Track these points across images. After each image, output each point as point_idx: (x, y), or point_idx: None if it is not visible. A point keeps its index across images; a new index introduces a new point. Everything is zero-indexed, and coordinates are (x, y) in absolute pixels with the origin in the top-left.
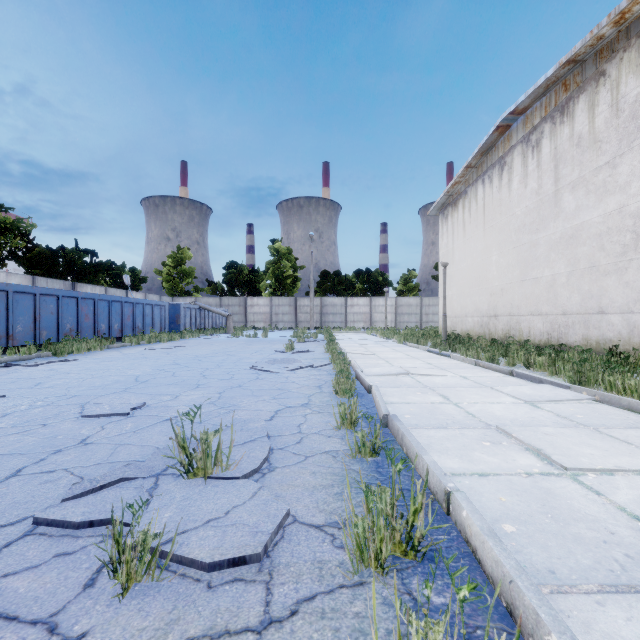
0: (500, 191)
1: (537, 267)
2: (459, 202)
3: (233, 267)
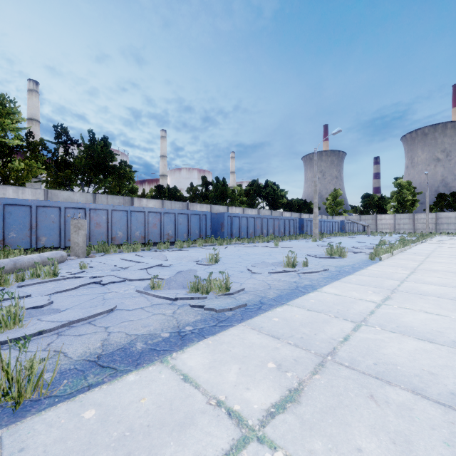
0: None
1: None
2: None
3: (367, 196)
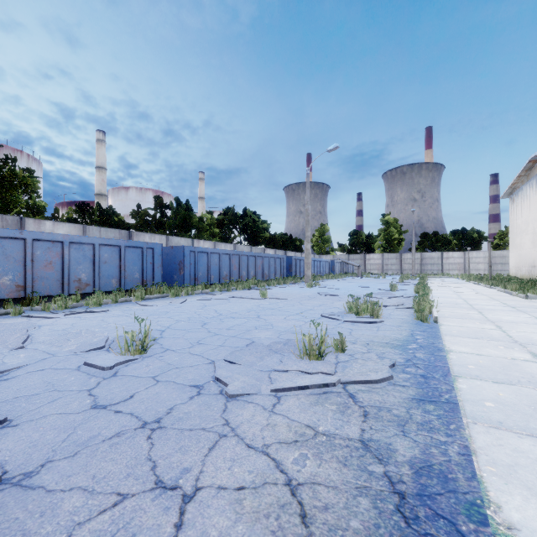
0: (535, 194)
1: None
2: (519, 194)
3: (354, 234)
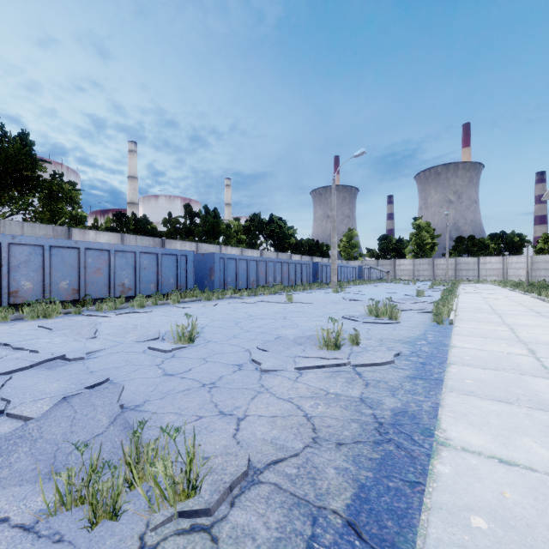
0: None
1: None
2: None
3: (384, 238)
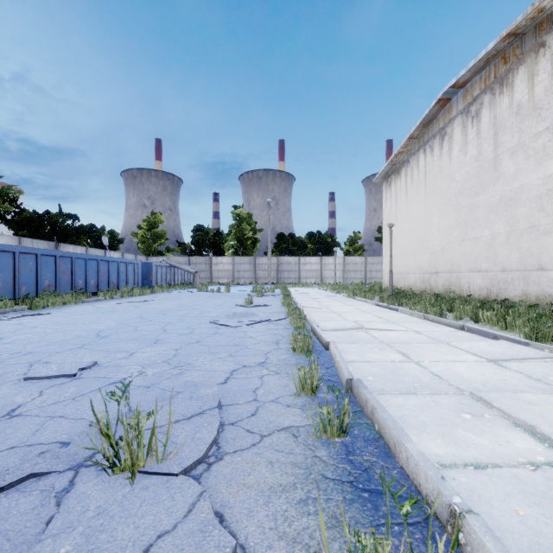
0: (441, 159)
1: (477, 228)
2: (402, 170)
3: (200, 230)
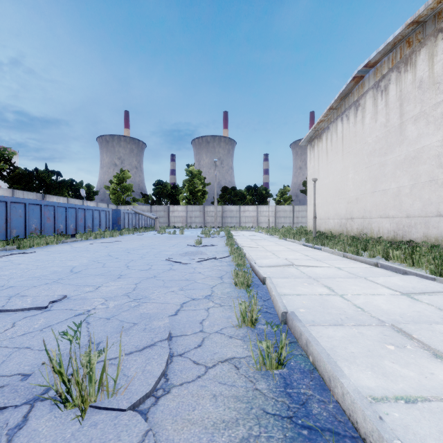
0: (355, 126)
1: (385, 181)
2: (323, 135)
3: (160, 184)
